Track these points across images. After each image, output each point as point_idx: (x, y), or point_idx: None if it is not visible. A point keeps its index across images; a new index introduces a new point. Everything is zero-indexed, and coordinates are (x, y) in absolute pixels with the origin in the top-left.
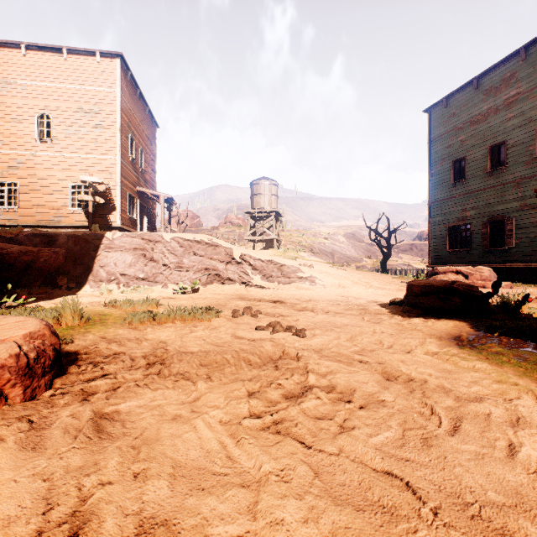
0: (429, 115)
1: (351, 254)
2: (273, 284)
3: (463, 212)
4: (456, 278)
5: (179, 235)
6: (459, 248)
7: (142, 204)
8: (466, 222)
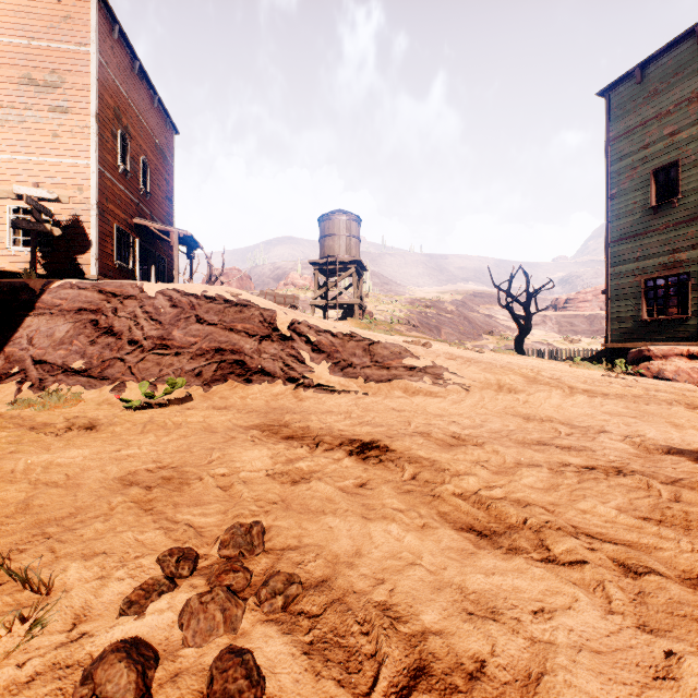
0: (607, 99)
1: (464, 329)
2: (356, 381)
3: (674, 254)
4: (692, 366)
5: (176, 286)
6: (666, 315)
7: (145, 246)
8: (679, 271)
